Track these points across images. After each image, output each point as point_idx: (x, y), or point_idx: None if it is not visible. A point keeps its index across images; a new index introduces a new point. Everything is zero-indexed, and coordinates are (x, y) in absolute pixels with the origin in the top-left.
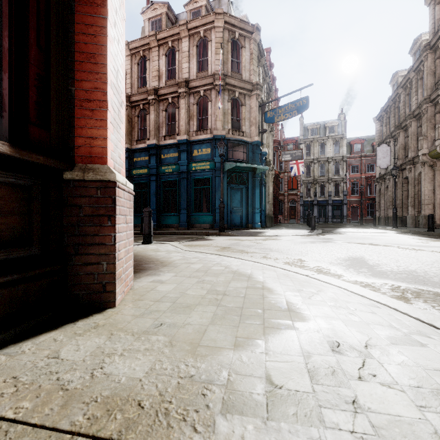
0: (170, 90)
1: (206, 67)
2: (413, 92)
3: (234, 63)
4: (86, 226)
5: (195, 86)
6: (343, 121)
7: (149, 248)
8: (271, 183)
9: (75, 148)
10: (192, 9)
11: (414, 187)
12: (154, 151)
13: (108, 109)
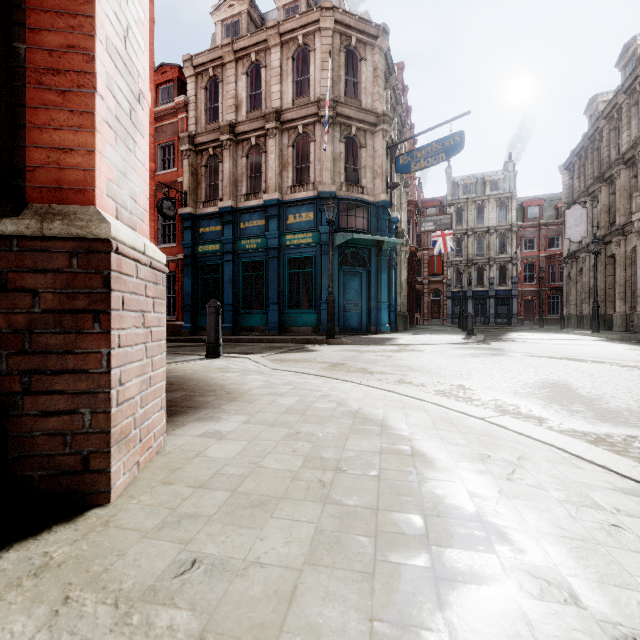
0: (254, 126)
1: (307, 90)
2: (623, 125)
3: (348, 84)
4: (47, 334)
5: (291, 120)
6: (511, 172)
7: (214, 366)
8: (404, 264)
9: (28, 170)
10: (286, 4)
11: (624, 270)
12: (229, 217)
13: (98, 91)
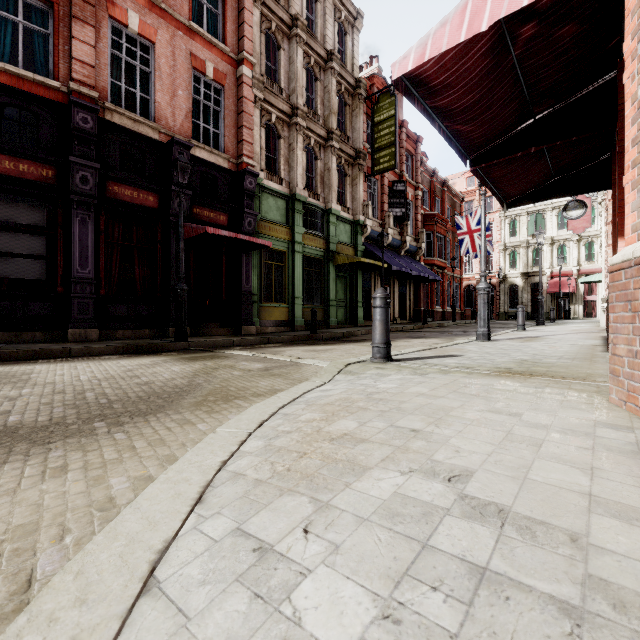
0: None
1: None
2: None
3: None
4: None
5: None
6: None
7: None
8: None
9: None
10: None
11: None
12: None
13: (624, 184)
